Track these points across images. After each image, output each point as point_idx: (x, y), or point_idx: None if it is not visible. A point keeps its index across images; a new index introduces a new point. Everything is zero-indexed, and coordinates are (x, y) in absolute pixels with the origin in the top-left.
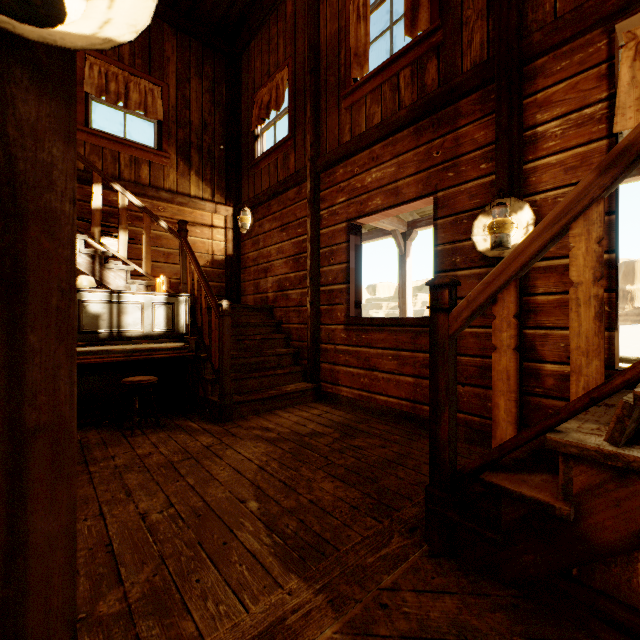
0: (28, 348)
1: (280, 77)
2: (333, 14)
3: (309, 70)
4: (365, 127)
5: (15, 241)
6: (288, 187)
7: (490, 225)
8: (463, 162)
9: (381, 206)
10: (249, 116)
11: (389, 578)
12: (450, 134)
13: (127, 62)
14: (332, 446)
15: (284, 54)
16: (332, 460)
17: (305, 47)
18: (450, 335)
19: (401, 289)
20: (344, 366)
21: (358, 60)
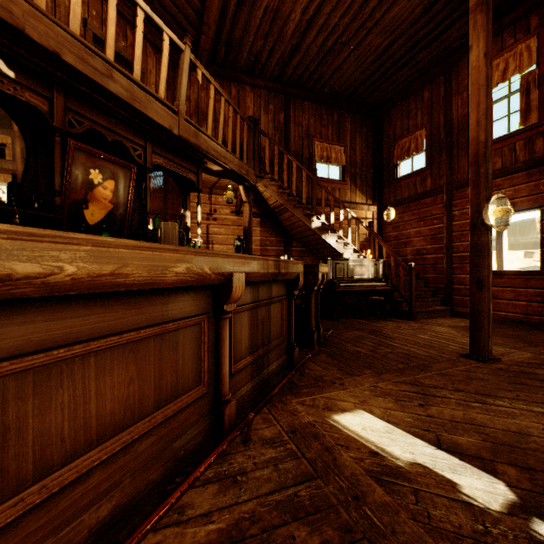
0: (489, 276)
1: (418, 134)
2: (463, 104)
3: (445, 134)
4: None
5: (489, 260)
6: (426, 197)
7: None
8: None
9: None
10: (390, 153)
11: (543, 351)
12: None
13: (330, 139)
14: None
15: (421, 121)
16: None
17: (440, 119)
18: None
19: (498, 252)
20: None
21: None
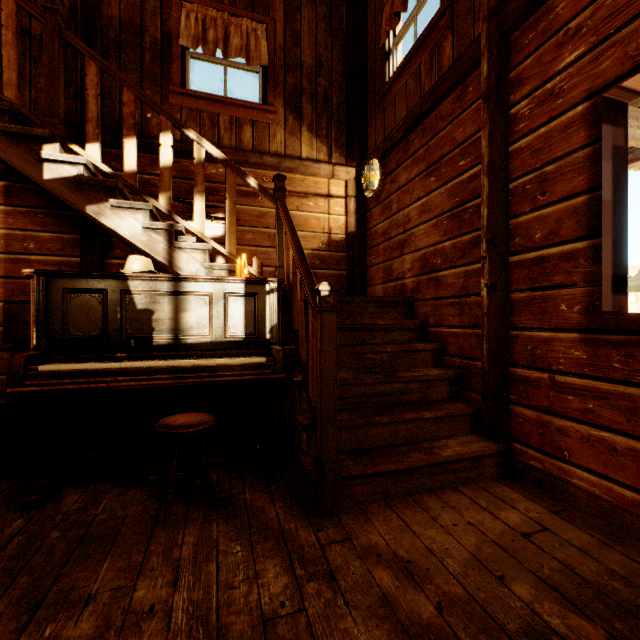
0: None
1: None
2: None
3: None
4: None
5: None
6: (440, 95)
7: None
8: None
9: None
10: (377, 31)
11: None
12: None
13: (227, 1)
14: None
15: None
16: None
17: None
18: None
19: None
20: (580, 422)
21: None
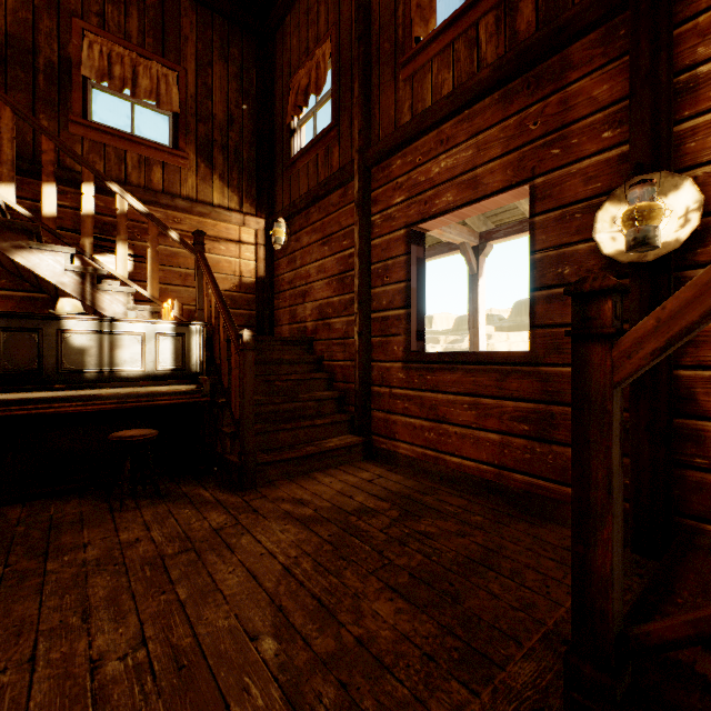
0: None
1: (321, 53)
2: None
3: (357, 37)
4: (431, 101)
5: None
6: (331, 189)
7: (627, 214)
8: (575, 132)
9: (453, 204)
10: (284, 107)
11: None
12: (554, 95)
13: (135, 41)
14: (389, 532)
15: (326, 24)
16: (390, 558)
17: (352, 10)
18: (615, 384)
19: (472, 317)
20: (402, 415)
21: (421, 13)
